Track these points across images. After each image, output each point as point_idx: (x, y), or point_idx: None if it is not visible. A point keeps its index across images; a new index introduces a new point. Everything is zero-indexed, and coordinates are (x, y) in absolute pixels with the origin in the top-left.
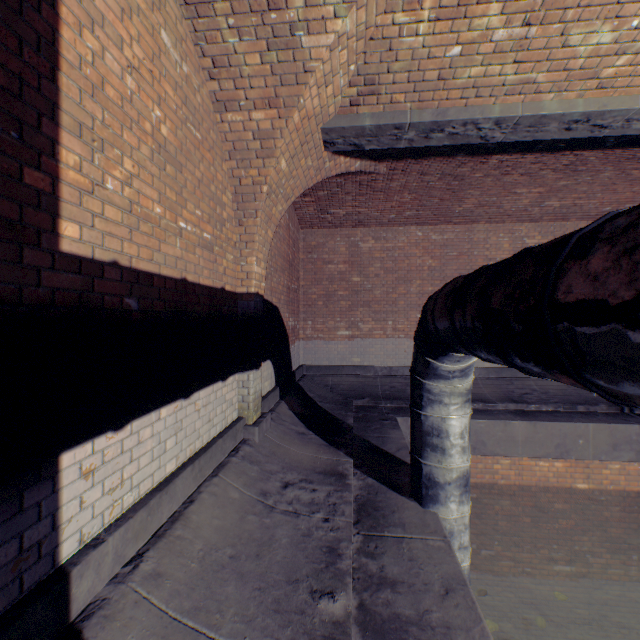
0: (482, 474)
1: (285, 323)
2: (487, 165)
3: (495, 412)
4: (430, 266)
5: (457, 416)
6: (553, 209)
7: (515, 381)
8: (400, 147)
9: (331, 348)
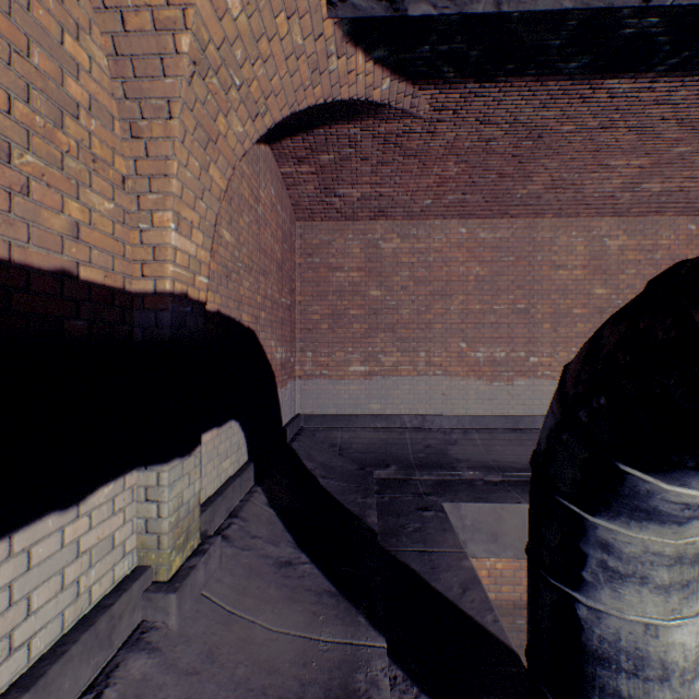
0: None
1: (269, 355)
2: (588, 105)
3: None
4: (477, 275)
5: (689, 619)
6: (649, 196)
7: None
8: (476, 12)
9: (340, 390)
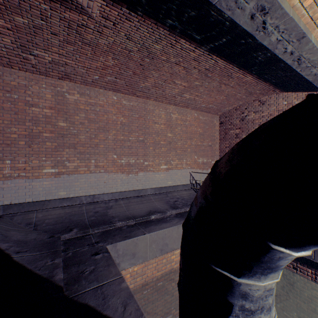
0: (165, 266)
1: None
2: (173, 49)
3: (168, 219)
4: (122, 122)
5: None
6: (185, 99)
7: (169, 194)
8: None
9: (36, 185)
